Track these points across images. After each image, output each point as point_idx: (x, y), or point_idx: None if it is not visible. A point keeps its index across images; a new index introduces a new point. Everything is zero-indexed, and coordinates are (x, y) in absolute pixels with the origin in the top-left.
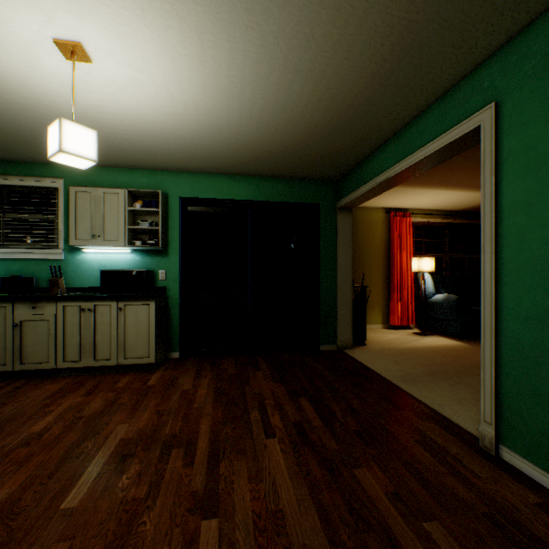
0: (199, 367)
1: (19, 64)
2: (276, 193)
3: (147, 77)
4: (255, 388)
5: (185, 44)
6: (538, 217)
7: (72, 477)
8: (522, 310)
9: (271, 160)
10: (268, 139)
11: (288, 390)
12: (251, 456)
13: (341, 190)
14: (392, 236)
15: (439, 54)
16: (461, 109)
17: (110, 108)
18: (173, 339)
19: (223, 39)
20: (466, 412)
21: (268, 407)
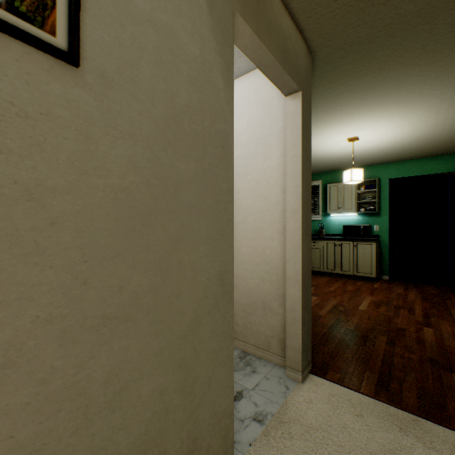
0: (405, 286)
1: (328, 148)
2: None
3: (383, 136)
4: (454, 302)
5: (408, 122)
6: None
7: (356, 304)
8: None
9: None
10: None
11: None
12: (450, 321)
13: None
14: None
15: None
16: None
17: (358, 149)
18: (383, 267)
19: (431, 114)
20: None
21: None
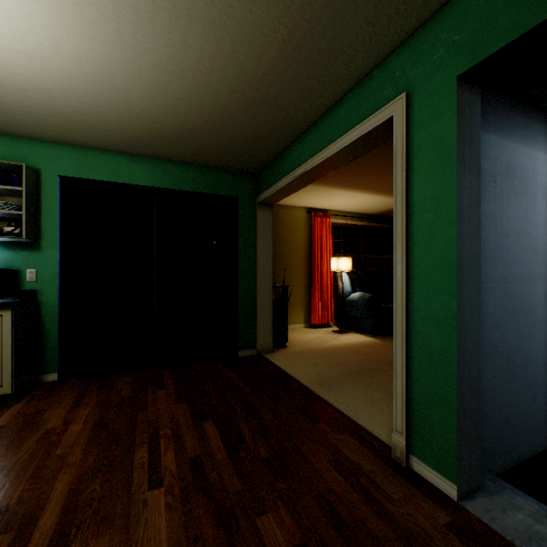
0: (82, 392)
1: None
2: (188, 181)
3: None
4: (151, 414)
5: None
6: (446, 215)
7: None
8: (432, 312)
9: (178, 141)
10: (170, 111)
11: (193, 412)
12: (120, 526)
13: (261, 184)
14: (313, 236)
15: (353, 29)
16: (374, 99)
17: None
18: (49, 357)
19: None
20: (379, 416)
21: (163, 441)
